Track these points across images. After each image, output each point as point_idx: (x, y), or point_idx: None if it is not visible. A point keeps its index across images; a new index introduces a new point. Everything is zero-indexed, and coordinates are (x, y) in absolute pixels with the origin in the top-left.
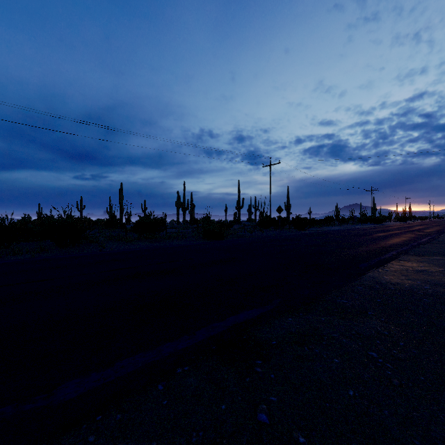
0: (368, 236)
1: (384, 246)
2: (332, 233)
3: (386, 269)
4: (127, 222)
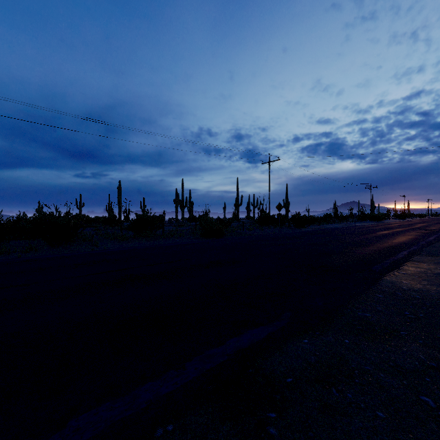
0: (371, 234)
1: (392, 245)
2: (334, 231)
3: (402, 272)
4: (126, 219)
